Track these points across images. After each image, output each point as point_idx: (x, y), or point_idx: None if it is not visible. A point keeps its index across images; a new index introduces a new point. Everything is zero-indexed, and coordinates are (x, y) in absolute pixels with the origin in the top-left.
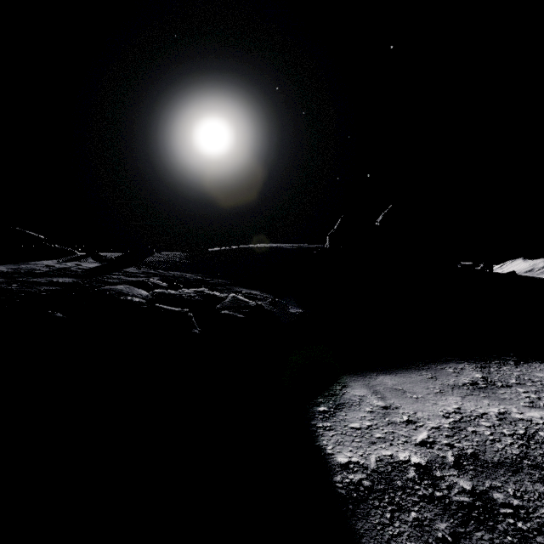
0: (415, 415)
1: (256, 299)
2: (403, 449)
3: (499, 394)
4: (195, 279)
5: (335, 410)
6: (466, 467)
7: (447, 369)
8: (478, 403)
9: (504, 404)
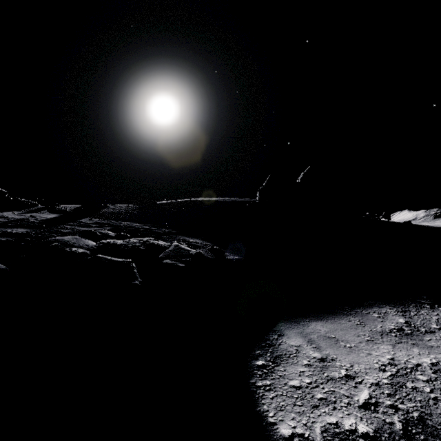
0: (352, 368)
1: (197, 247)
2: (347, 414)
3: (426, 341)
4: (144, 228)
5: (273, 363)
6: (416, 436)
7: (372, 314)
8: (409, 352)
9: (433, 352)
